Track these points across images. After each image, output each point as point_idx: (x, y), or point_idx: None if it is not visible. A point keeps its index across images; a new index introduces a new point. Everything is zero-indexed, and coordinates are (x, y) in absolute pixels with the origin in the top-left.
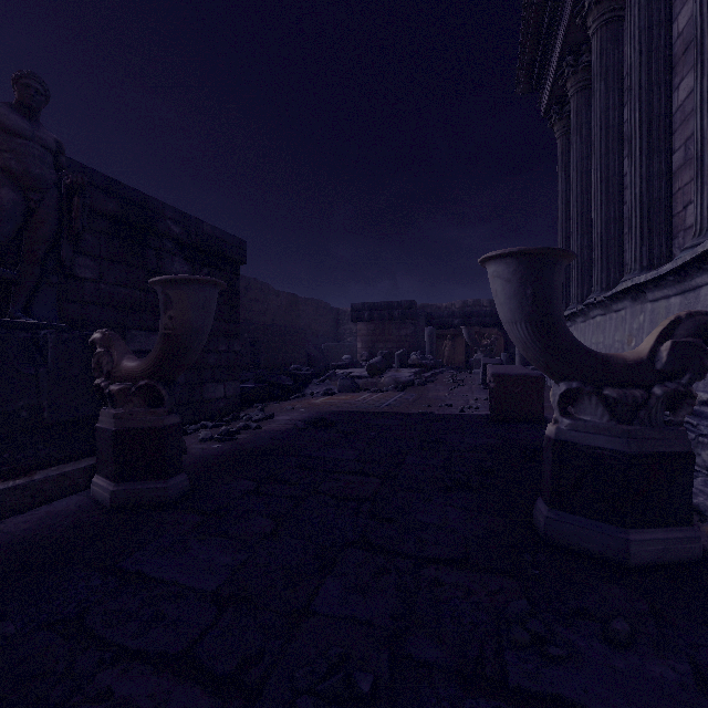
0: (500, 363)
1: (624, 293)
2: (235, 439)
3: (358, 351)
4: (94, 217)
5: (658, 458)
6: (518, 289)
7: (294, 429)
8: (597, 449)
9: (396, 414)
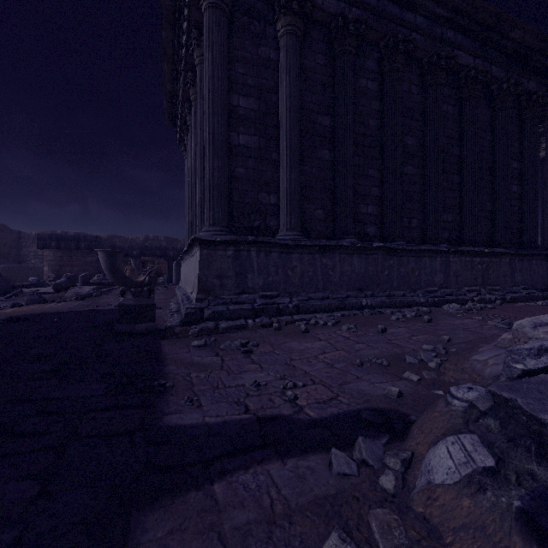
0: None
1: (186, 252)
2: None
3: (45, 273)
4: None
5: (145, 305)
6: (106, 261)
7: None
8: (129, 305)
9: (73, 311)
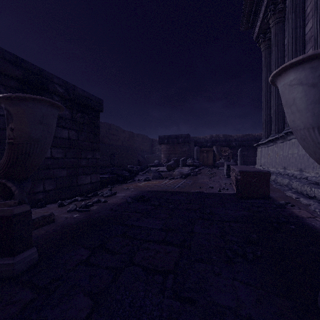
0: (236, 164)
1: None
2: (88, 210)
3: (162, 158)
4: (6, 78)
5: None
6: None
7: (125, 203)
8: None
9: (183, 192)
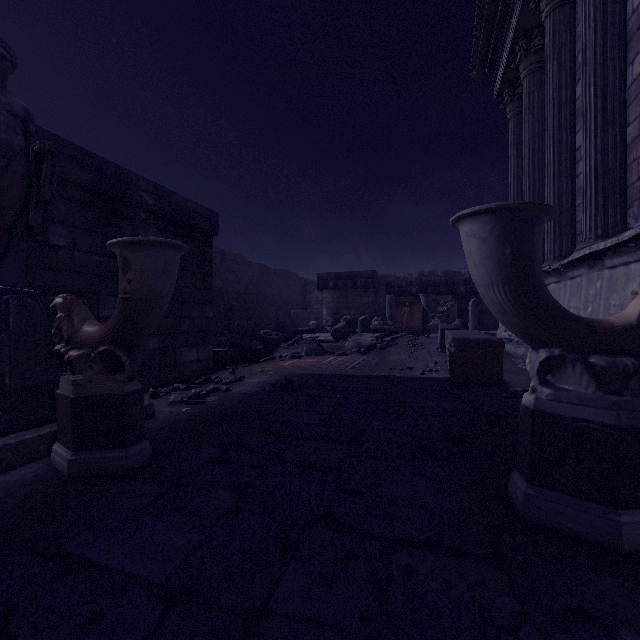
0: (457, 328)
1: (581, 261)
2: (203, 402)
3: (324, 317)
4: (68, 187)
5: None
6: (495, 248)
7: (262, 392)
8: (583, 422)
9: (360, 377)
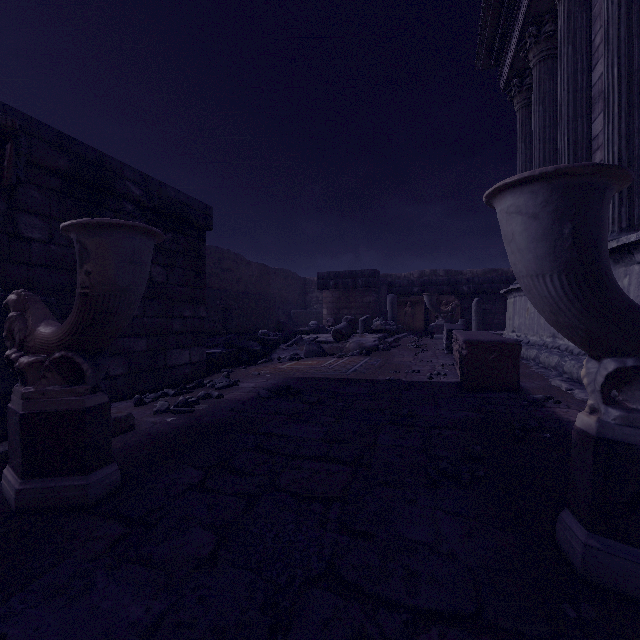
0: (464, 329)
1: None
2: (191, 411)
3: (324, 317)
4: (43, 174)
5: None
6: (549, 227)
7: (257, 399)
8: None
9: (363, 381)
